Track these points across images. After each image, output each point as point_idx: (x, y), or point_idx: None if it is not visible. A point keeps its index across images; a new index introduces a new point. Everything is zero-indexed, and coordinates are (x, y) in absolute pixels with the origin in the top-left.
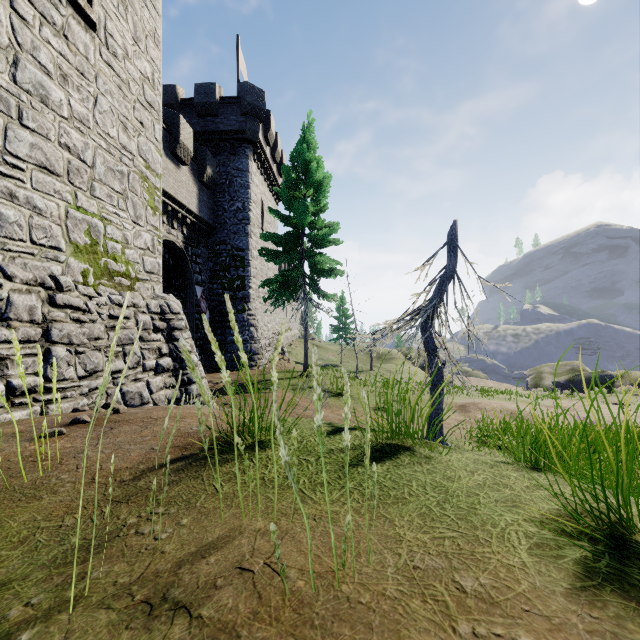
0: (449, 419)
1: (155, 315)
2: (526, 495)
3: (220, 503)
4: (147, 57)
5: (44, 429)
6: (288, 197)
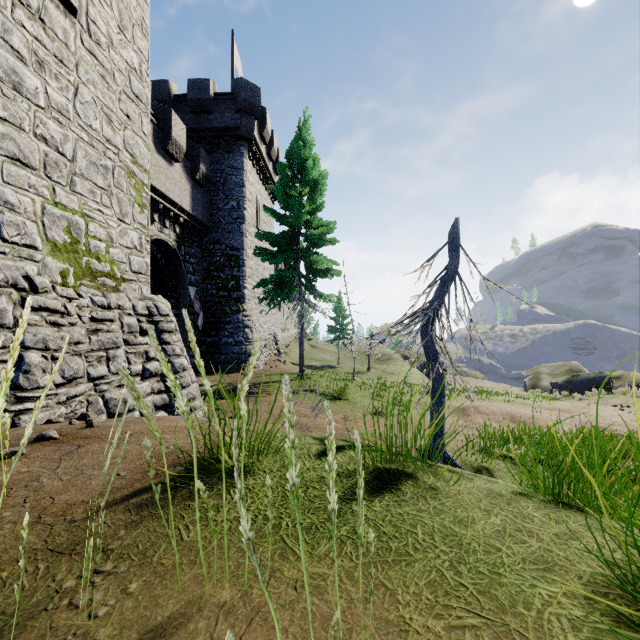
0: (448, 424)
1: (142, 317)
2: (558, 549)
3: (176, 566)
4: (134, 47)
5: (4, 447)
6: (283, 195)
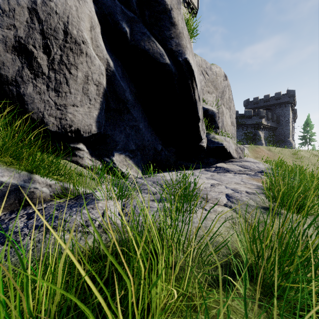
0: None
1: None
2: None
3: None
4: None
5: None
6: (304, 129)
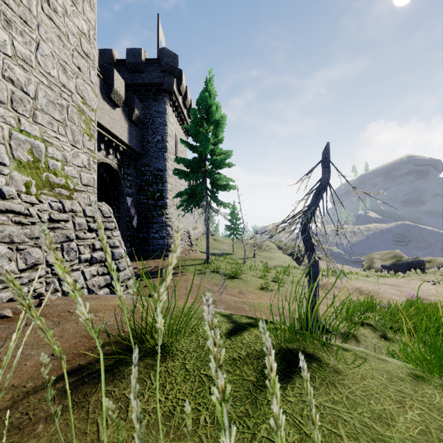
0: None
1: (90, 218)
2: None
3: None
4: (84, 17)
5: None
6: (195, 131)
